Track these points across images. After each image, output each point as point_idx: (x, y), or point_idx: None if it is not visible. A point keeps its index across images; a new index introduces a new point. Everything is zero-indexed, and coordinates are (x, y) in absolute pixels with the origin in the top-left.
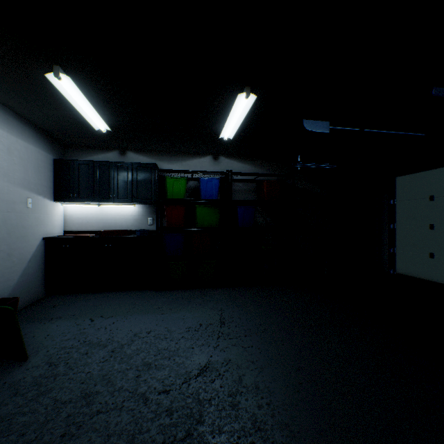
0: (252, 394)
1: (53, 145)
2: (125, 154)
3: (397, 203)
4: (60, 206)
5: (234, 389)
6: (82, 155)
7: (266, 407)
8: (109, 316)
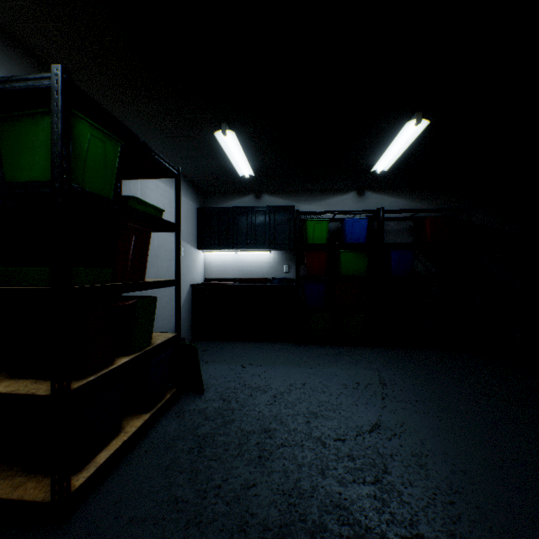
0: (440, 459)
1: (197, 194)
2: (260, 197)
3: None
4: (201, 254)
5: (416, 450)
6: (220, 202)
7: (460, 474)
8: (258, 365)
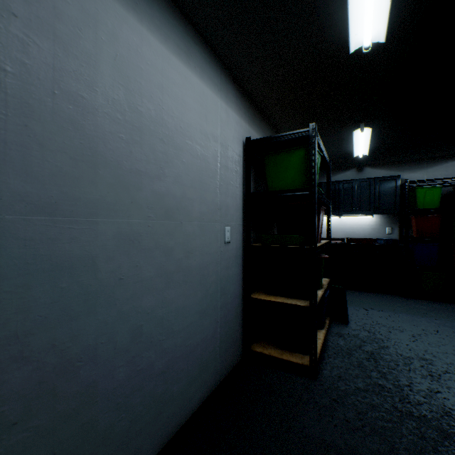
0: None
1: None
2: (361, 170)
3: None
4: None
5: None
6: (324, 177)
7: None
8: (378, 310)
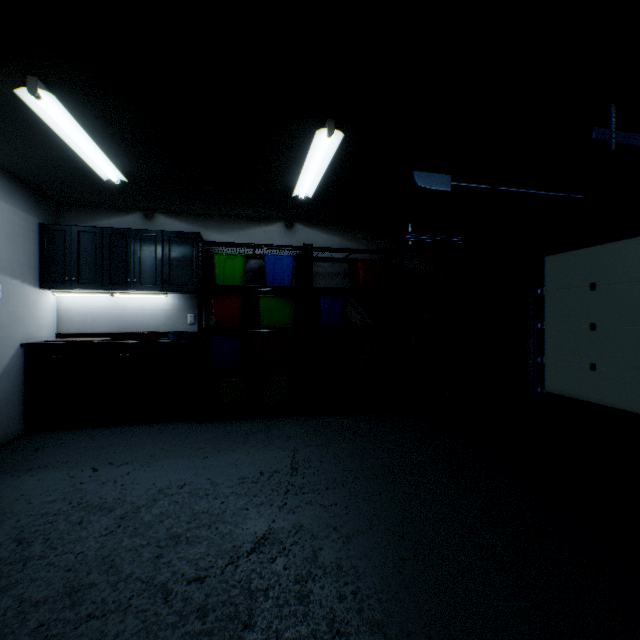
0: (332, 578)
1: (39, 202)
2: (152, 218)
3: (547, 293)
4: (51, 295)
5: (304, 571)
6: (86, 219)
7: (350, 598)
8: (122, 463)
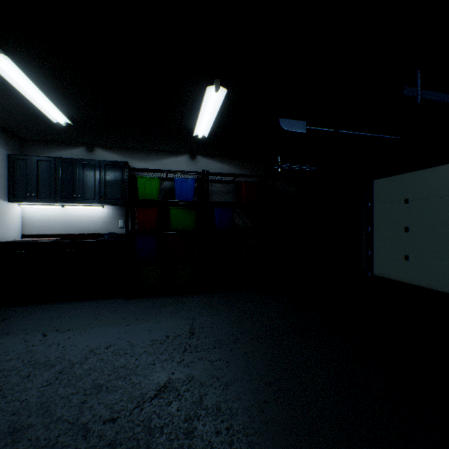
0: (212, 417)
1: (8, 138)
2: (93, 151)
3: (375, 206)
4: (17, 207)
5: (192, 412)
6: (44, 151)
7: (224, 433)
8: (65, 330)
